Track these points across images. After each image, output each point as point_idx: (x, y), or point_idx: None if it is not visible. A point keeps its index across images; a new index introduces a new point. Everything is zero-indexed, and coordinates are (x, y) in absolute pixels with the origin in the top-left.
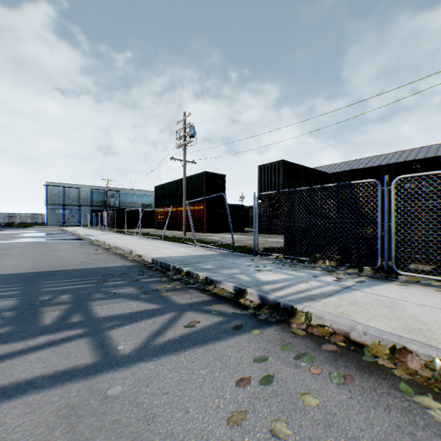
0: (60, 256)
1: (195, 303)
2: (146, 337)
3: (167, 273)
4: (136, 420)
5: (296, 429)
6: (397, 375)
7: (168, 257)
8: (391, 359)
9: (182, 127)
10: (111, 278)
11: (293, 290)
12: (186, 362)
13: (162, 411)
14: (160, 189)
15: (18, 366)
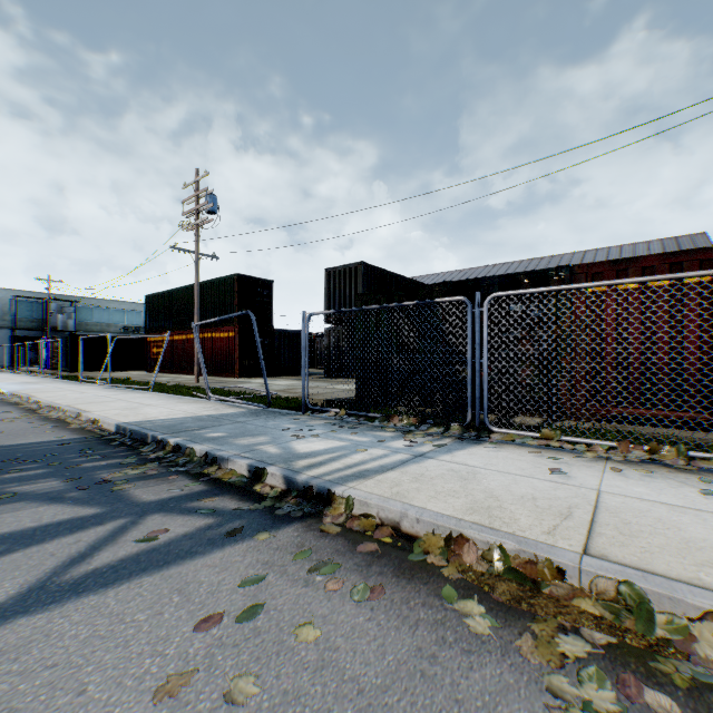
0: None
1: (173, 498)
2: (51, 569)
3: (141, 450)
4: None
5: (268, 684)
6: (446, 575)
7: (149, 421)
8: (446, 553)
9: (193, 195)
10: (19, 464)
11: (340, 464)
12: (115, 603)
13: (32, 701)
14: (157, 300)
15: None
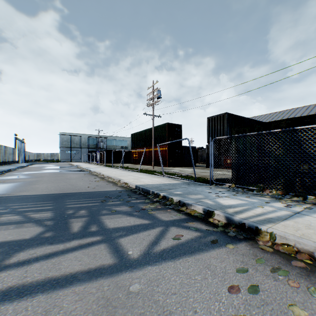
0: (73, 182)
1: (175, 220)
2: (146, 245)
3: (148, 197)
4: (157, 315)
5: None
6: None
7: (147, 184)
8: None
9: (151, 91)
10: (110, 199)
11: (252, 213)
12: (182, 268)
13: (176, 309)
14: (135, 136)
15: (62, 262)
